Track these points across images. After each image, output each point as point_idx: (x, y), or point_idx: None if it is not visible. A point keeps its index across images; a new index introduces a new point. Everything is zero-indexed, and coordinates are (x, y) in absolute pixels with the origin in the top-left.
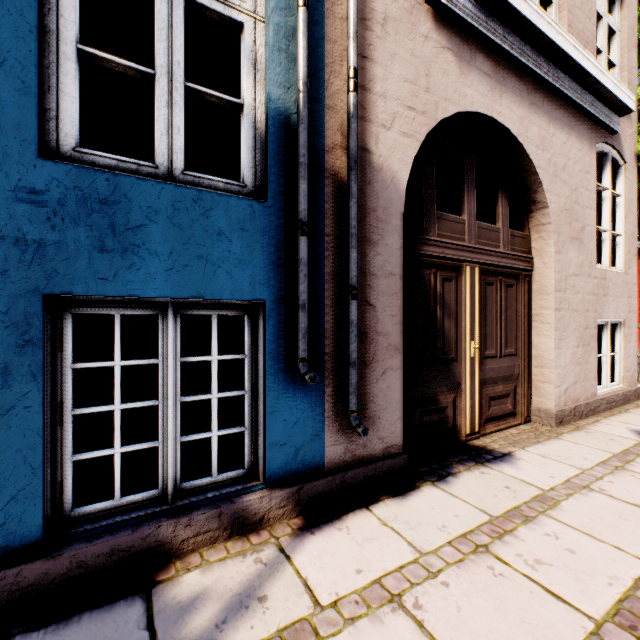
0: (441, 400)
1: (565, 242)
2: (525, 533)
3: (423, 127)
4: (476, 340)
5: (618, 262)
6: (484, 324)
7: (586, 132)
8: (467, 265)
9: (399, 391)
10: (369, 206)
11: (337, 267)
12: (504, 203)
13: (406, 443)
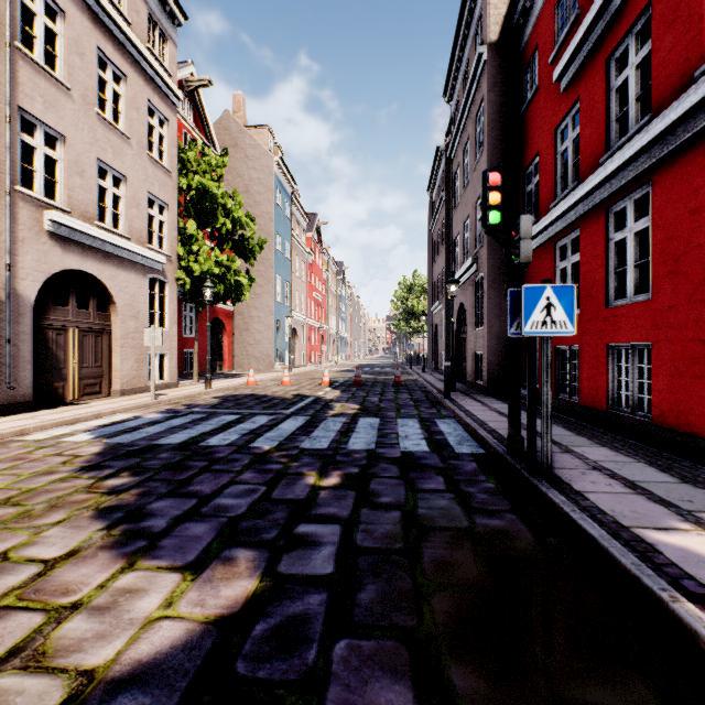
0: (57, 385)
1: (128, 318)
2: (76, 410)
3: (44, 277)
4: (77, 360)
5: (166, 326)
6: (82, 353)
7: (142, 271)
8: (72, 328)
9: (32, 378)
10: (16, 309)
11: (1, 332)
12: (95, 300)
13: (36, 402)
